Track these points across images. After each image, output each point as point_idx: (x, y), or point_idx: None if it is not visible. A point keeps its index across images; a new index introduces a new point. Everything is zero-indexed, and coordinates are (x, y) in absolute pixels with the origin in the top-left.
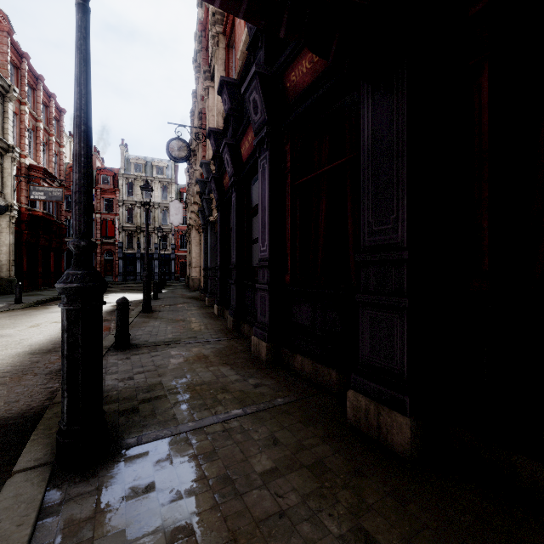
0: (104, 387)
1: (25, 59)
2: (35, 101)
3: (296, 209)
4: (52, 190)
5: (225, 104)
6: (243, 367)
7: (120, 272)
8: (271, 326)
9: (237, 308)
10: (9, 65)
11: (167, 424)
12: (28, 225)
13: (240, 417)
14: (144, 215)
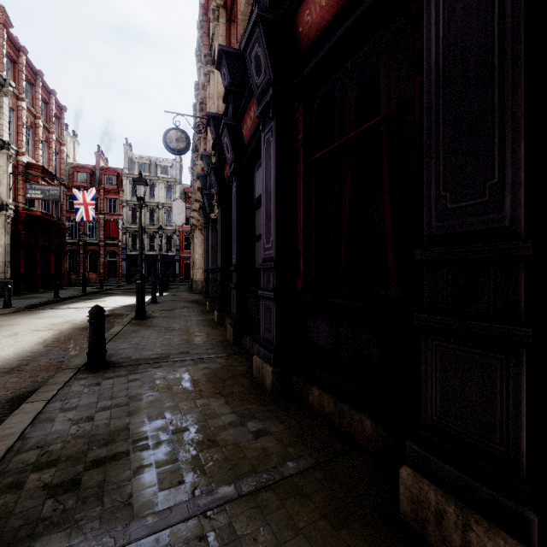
0: (49, 434)
1: (22, 53)
2: (33, 97)
3: (310, 194)
4: (49, 189)
5: (224, 80)
6: (241, 400)
7: (123, 274)
8: (278, 345)
9: (238, 316)
10: (5, 58)
11: (114, 519)
12: (26, 225)
13: (229, 504)
14: (148, 216)
